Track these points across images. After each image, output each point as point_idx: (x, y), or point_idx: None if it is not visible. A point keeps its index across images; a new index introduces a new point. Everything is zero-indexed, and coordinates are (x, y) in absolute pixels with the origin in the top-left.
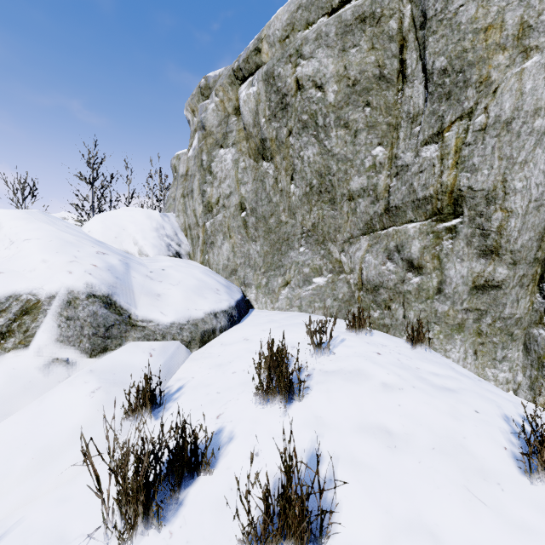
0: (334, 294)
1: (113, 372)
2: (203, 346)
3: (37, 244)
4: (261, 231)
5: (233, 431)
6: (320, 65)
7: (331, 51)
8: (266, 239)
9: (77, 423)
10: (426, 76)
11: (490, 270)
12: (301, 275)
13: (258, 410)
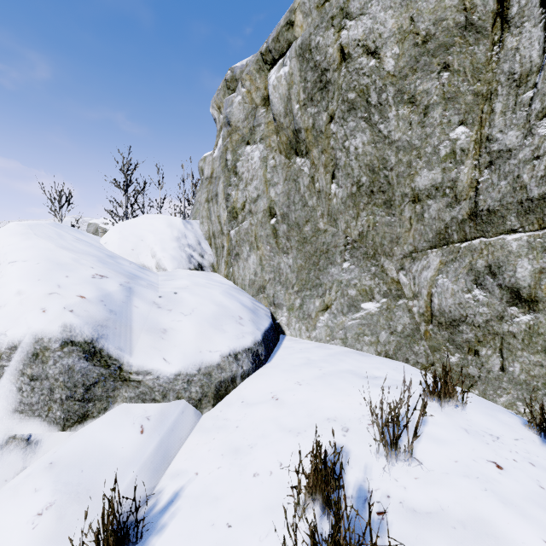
0: (390, 325)
1: (81, 467)
2: (218, 402)
3: (21, 269)
4: (293, 241)
5: None
6: (374, 23)
7: (391, 0)
8: (300, 251)
9: None
10: None
11: None
12: (346, 298)
13: None
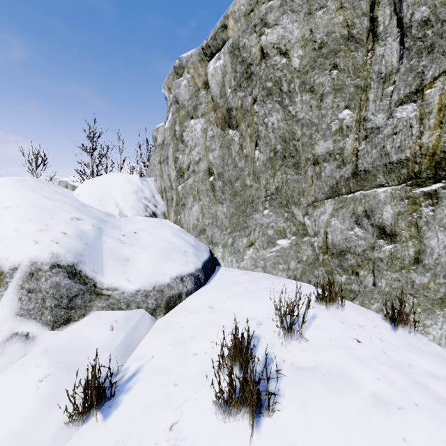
0: (298, 256)
1: (68, 352)
2: (168, 312)
3: (15, 212)
4: (227, 194)
5: None
6: (285, 32)
7: (296, 16)
8: (232, 202)
9: (12, 429)
10: (402, 30)
11: None
12: (265, 237)
13: (218, 423)
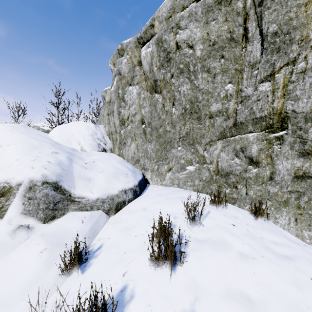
0: (200, 177)
1: (56, 236)
2: (117, 212)
3: (15, 148)
4: (154, 136)
5: (134, 289)
6: (191, 33)
7: (199, 23)
8: (157, 141)
9: (28, 278)
10: (262, 37)
11: (306, 166)
12: (179, 164)
13: (151, 270)
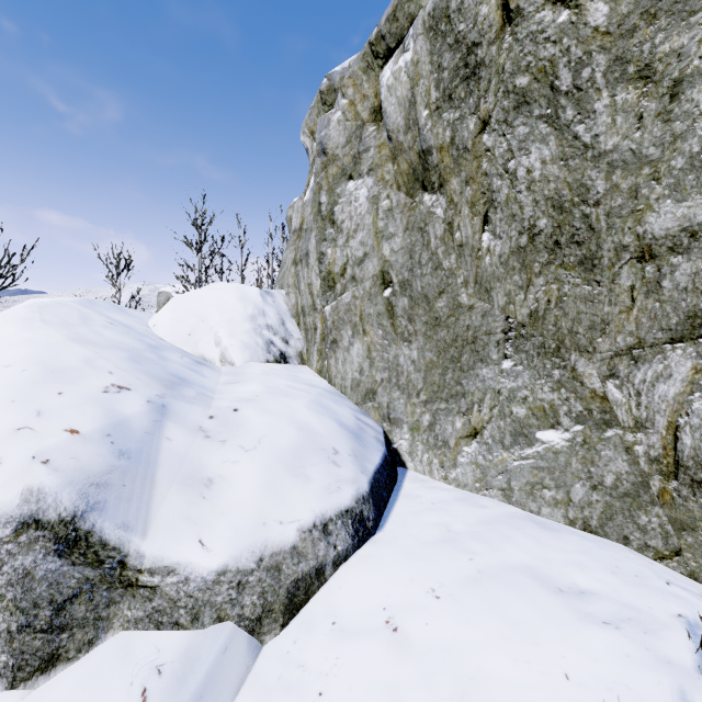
0: (591, 473)
1: None
2: (291, 618)
3: None
4: (419, 322)
5: None
6: None
7: None
8: (430, 339)
9: None
10: None
11: None
12: (508, 420)
13: None
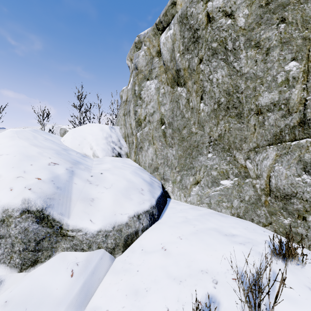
0: (240, 195)
1: (26, 306)
2: (126, 249)
3: (3, 159)
4: (176, 139)
5: None
6: None
7: None
8: (180, 146)
9: None
10: None
11: None
12: (210, 177)
13: None
